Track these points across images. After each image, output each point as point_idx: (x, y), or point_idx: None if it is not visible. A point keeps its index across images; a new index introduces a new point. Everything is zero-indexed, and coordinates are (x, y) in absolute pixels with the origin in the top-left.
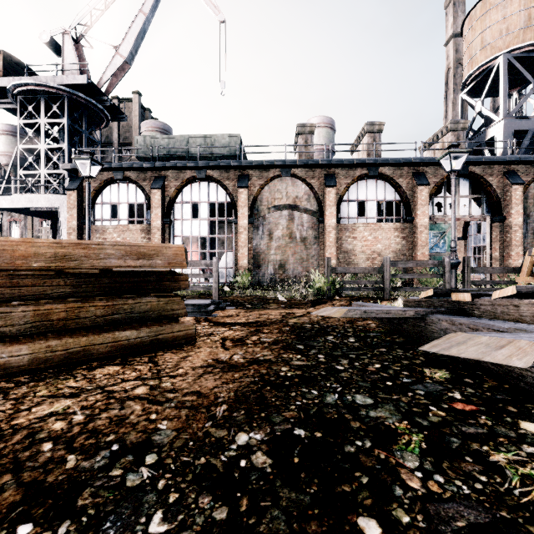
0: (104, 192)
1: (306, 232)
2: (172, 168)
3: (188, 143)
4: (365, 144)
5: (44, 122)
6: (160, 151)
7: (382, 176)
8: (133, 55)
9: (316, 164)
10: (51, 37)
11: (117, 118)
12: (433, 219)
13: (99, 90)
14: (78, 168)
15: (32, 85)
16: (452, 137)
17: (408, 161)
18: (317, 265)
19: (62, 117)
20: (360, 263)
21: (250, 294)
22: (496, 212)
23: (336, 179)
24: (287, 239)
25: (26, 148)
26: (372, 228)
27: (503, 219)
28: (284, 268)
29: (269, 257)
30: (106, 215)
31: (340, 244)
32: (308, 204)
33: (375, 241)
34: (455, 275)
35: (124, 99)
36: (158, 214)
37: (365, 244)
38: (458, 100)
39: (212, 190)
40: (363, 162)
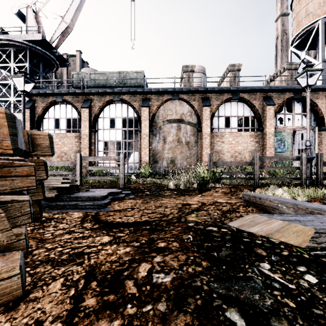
0: (50, 110)
1: (189, 138)
2: (96, 94)
3: (108, 77)
4: (228, 79)
5: (13, 65)
6: (89, 82)
7: (242, 99)
8: (73, 22)
9: (196, 91)
10: (19, 10)
11: (63, 64)
12: (276, 129)
13: (50, 45)
14: (14, 84)
15: (4, 40)
16: (288, 74)
17: (260, 88)
18: (197, 161)
19: (26, 62)
20: (226, 159)
21: (149, 182)
22: (320, 124)
23: (210, 101)
24: (176, 142)
25: (1, 83)
26: (235, 135)
27: (325, 129)
28: (174, 163)
29: (163, 155)
30: (51, 126)
31: (213, 146)
32: (190, 119)
33: (237, 144)
34: (310, 168)
35: (71, 55)
36: (87, 125)
37: (229, 146)
38: (284, 56)
39: (124, 109)
40: (229, 89)
